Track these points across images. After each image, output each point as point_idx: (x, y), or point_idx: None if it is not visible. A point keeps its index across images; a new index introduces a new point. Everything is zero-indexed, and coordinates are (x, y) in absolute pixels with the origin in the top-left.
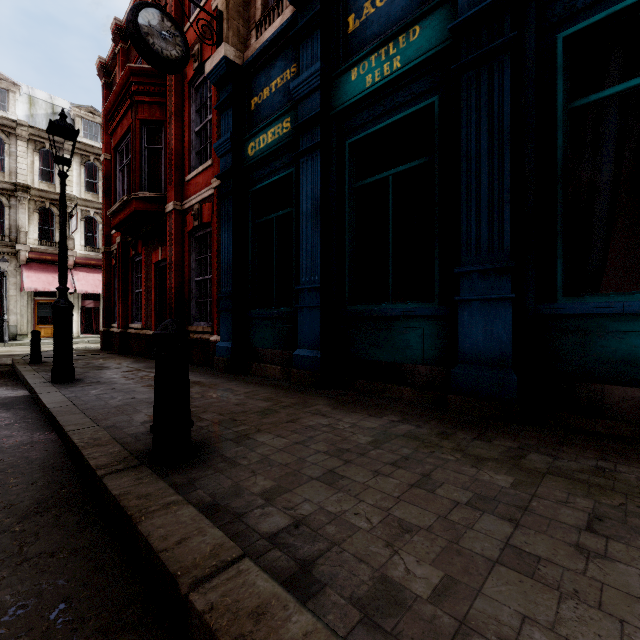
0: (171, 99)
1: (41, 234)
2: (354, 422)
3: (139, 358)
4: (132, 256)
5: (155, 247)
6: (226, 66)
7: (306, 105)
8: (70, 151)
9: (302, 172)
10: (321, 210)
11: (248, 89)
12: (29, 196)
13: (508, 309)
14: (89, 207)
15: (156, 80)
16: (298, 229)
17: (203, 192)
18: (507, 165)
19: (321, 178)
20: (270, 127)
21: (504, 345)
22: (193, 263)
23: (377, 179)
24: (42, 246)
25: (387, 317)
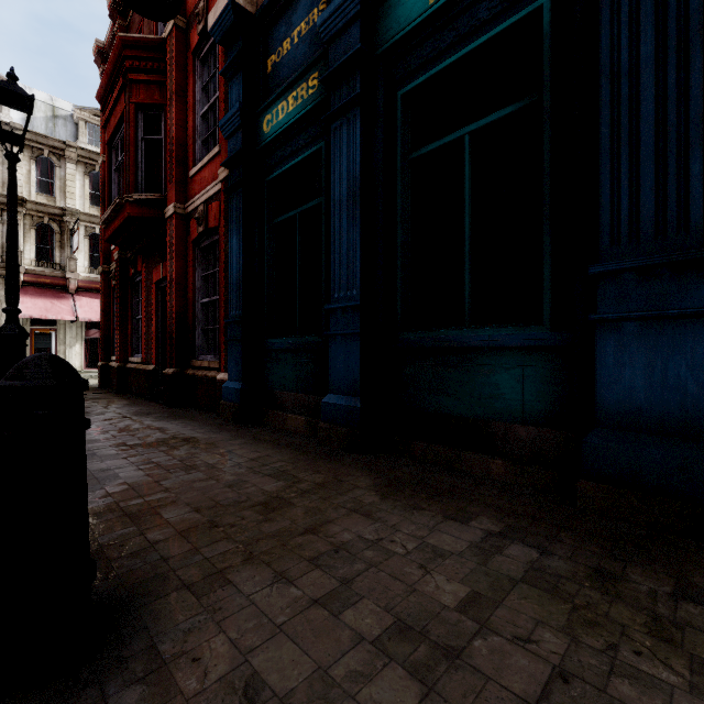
0: (171, 75)
1: (39, 254)
2: (422, 535)
3: (136, 399)
4: (132, 275)
5: (156, 263)
6: (234, 14)
7: (340, 46)
8: (72, 159)
9: (334, 143)
10: (361, 194)
11: (263, 45)
12: (24, 210)
13: (700, 334)
14: (94, 223)
15: (154, 54)
16: (329, 227)
17: (209, 189)
18: (697, 76)
19: (361, 148)
20: (291, 90)
21: (691, 399)
22: (198, 281)
23: (445, 143)
24: (40, 268)
25: (462, 349)
